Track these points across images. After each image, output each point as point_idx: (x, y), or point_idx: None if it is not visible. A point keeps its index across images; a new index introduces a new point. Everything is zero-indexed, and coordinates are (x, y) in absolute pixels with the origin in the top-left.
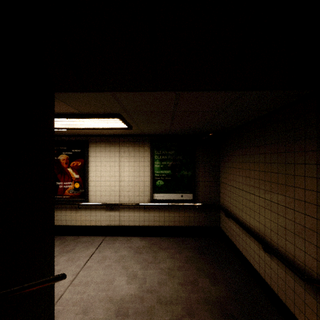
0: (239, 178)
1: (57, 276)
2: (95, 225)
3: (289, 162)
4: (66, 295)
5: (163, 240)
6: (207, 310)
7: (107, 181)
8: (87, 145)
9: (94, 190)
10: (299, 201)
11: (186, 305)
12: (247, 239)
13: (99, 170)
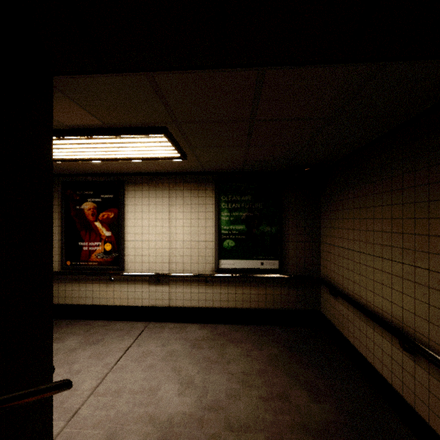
0: (353, 233)
1: (54, 384)
2: (134, 306)
3: None
4: (84, 411)
5: (233, 329)
6: None
7: (152, 240)
8: (123, 188)
9: (132, 254)
10: None
11: (271, 434)
12: (368, 329)
13: (139, 224)
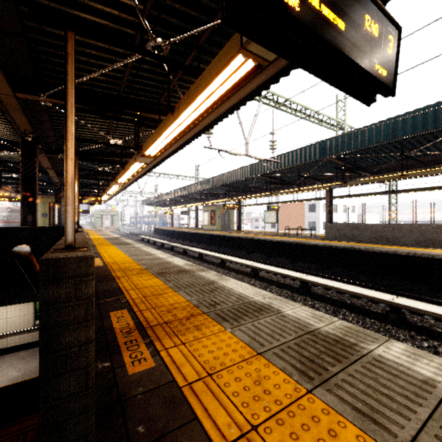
0: None
1: None
2: None
3: None
4: None
5: None
6: None
7: None
8: None
9: None
10: None
11: None
12: None
13: None
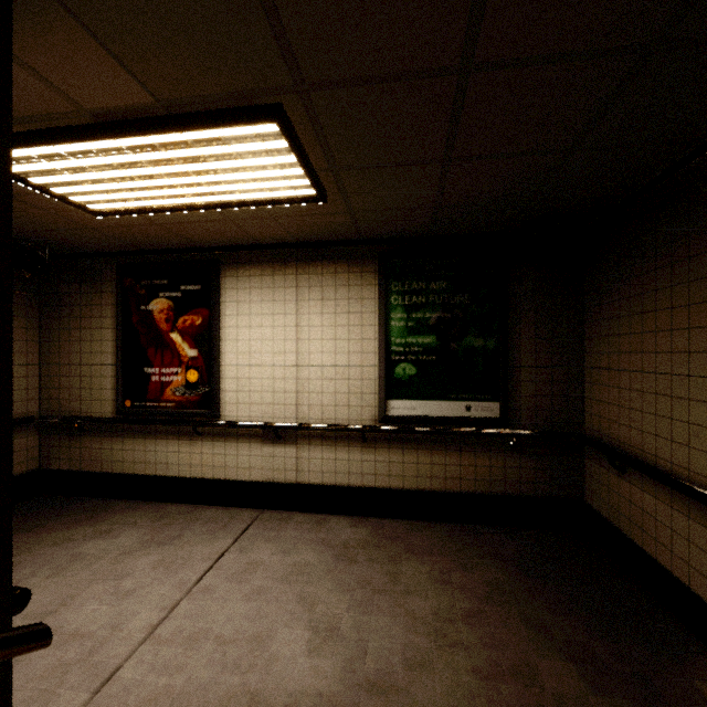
0: (672, 338)
1: None
2: (237, 480)
3: None
4: (128, 672)
5: (414, 530)
6: None
7: (267, 365)
8: (217, 272)
9: (233, 389)
10: None
11: None
12: None
13: (246, 336)
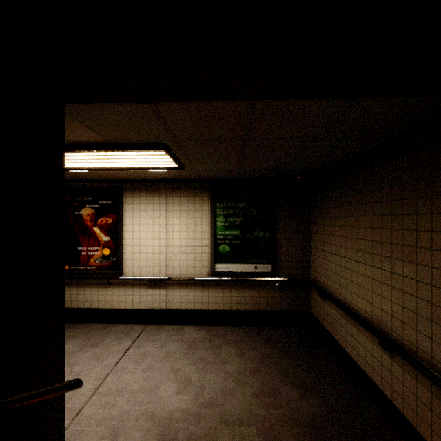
0: (340, 240)
1: (68, 383)
2: (132, 309)
3: (422, 211)
4: (87, 410)
5: (229, 331)
6: (295, 436)
7: (149, 245)
8: (121, 194)
9: (130, 259)
10: (440, 271)
11: (263, 427)
12: (353, 329)
13: (137, 230)
